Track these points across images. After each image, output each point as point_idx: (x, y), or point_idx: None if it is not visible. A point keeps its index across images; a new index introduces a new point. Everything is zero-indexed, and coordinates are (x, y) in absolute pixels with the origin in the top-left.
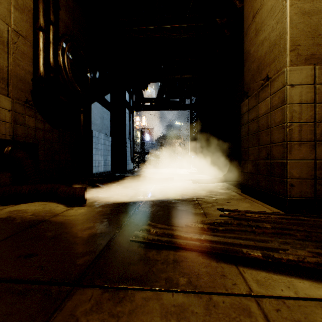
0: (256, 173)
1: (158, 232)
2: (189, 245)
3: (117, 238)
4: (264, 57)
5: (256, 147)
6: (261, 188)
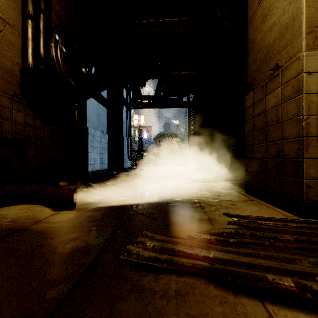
0: (263, 173)
1: (156, 247)
2: (195, 267)
3: (105, 255)
4: (273, 44)
5: (264, 144)
6: (269, 189)
